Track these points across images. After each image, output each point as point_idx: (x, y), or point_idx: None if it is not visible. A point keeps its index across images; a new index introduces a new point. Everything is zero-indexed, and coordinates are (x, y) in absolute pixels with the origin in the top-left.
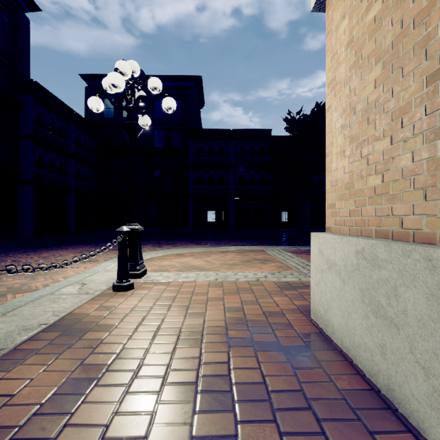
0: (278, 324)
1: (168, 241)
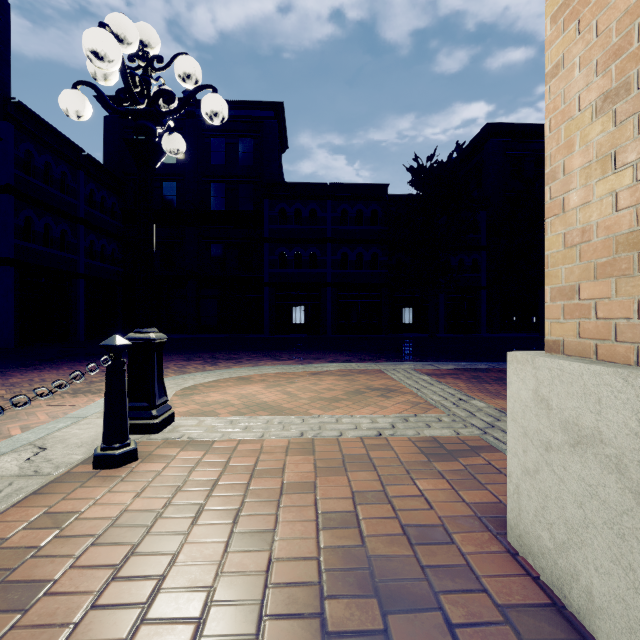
0: (440, 565)
1: (229, 354)
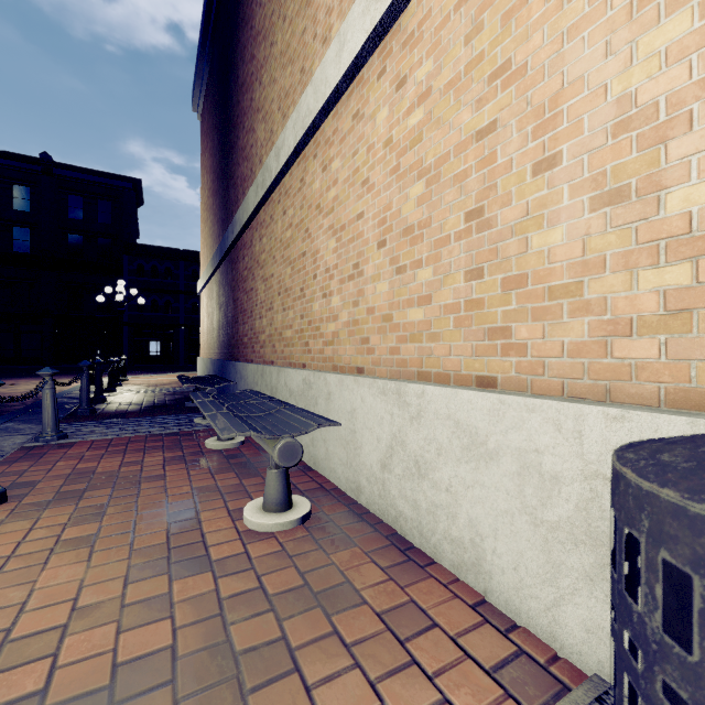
0: None
1: None
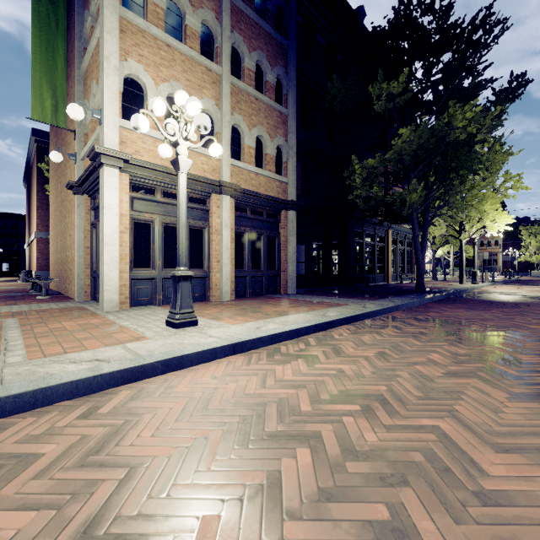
0: None
1: None
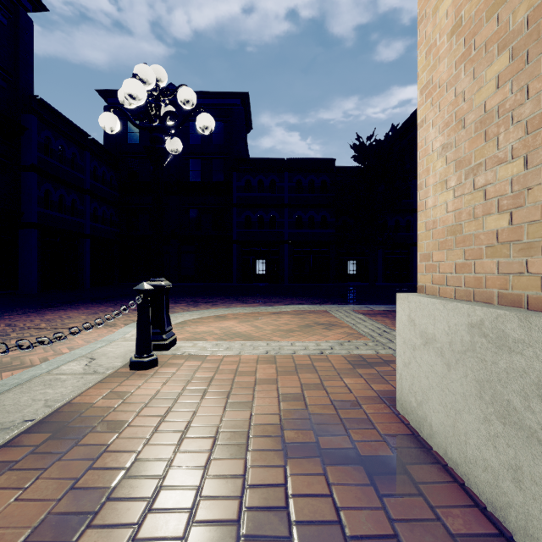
0: (352, 419)
1: (207, 299)
